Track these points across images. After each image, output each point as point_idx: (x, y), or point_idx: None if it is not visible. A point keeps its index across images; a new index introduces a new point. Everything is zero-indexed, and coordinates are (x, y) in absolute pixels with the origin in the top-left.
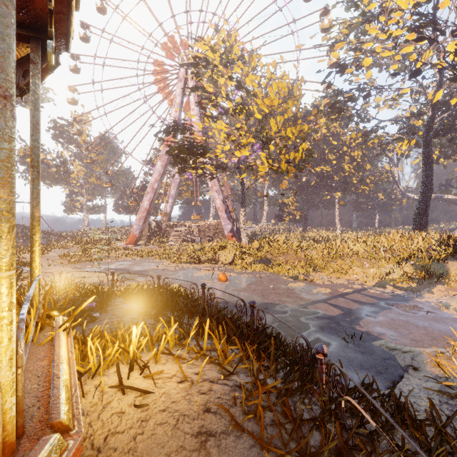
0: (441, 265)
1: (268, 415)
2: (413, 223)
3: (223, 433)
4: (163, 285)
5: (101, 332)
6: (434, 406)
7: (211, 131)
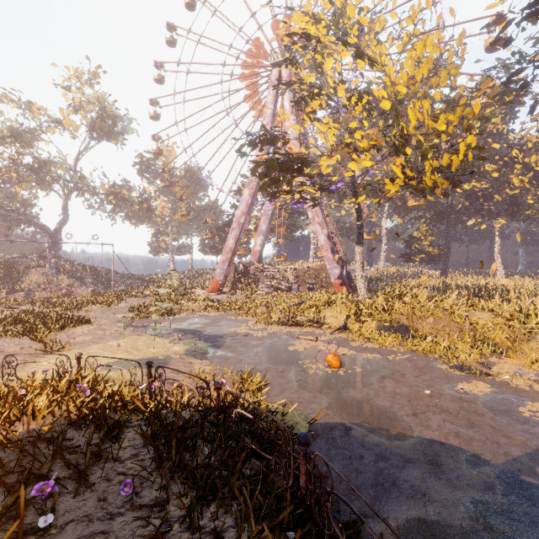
0: None
1: None
2: None
3: None
4: (224, 403)
5: None
6: None
7: (313, 137)
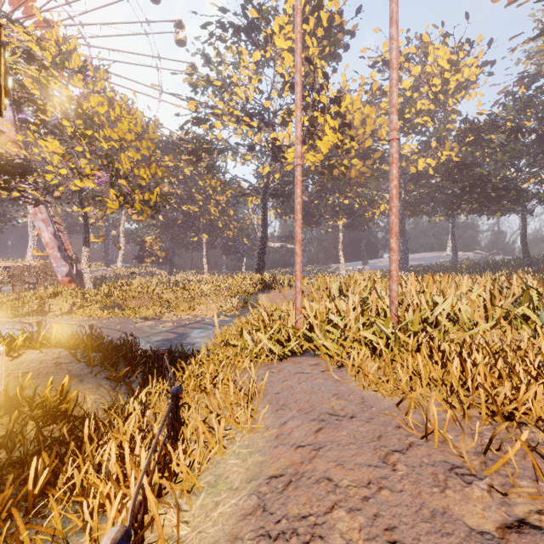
0: (255, 297)
1: (96, 359)
2: (256, 267)
3: (70, 363)
4: None
5: None
6: (183, 347)
7: (37, 147)
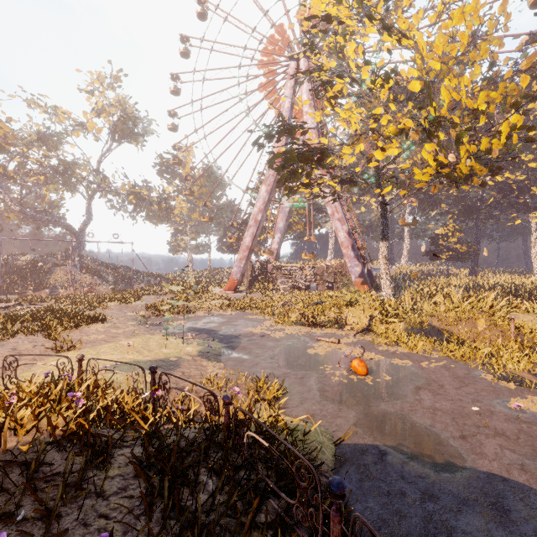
0: None
1: None
2: None
3: None
4: (234, 422)
5: None
6: None
7: (334, 125)
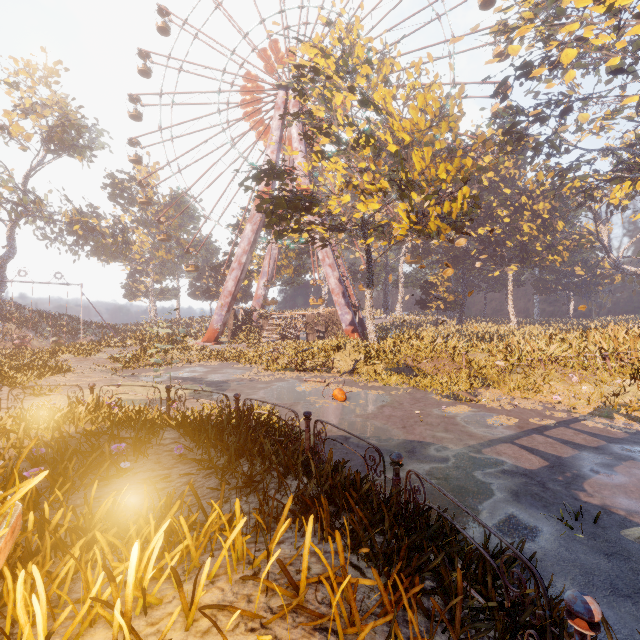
0: None
1: None
2: None
3: None
4: (243, 410)
5: (115, 509)
6: None
7: (322, 175)
